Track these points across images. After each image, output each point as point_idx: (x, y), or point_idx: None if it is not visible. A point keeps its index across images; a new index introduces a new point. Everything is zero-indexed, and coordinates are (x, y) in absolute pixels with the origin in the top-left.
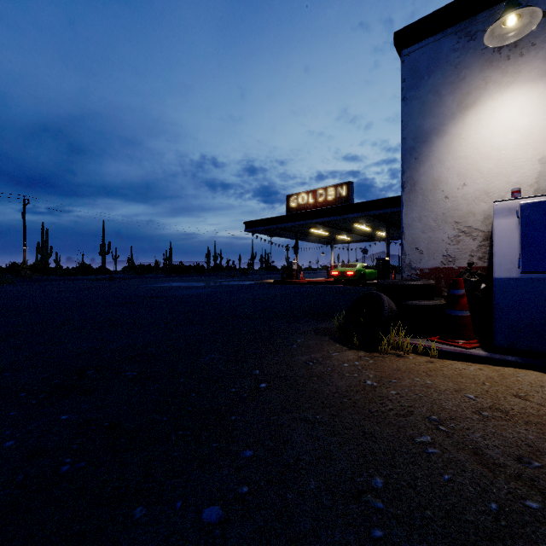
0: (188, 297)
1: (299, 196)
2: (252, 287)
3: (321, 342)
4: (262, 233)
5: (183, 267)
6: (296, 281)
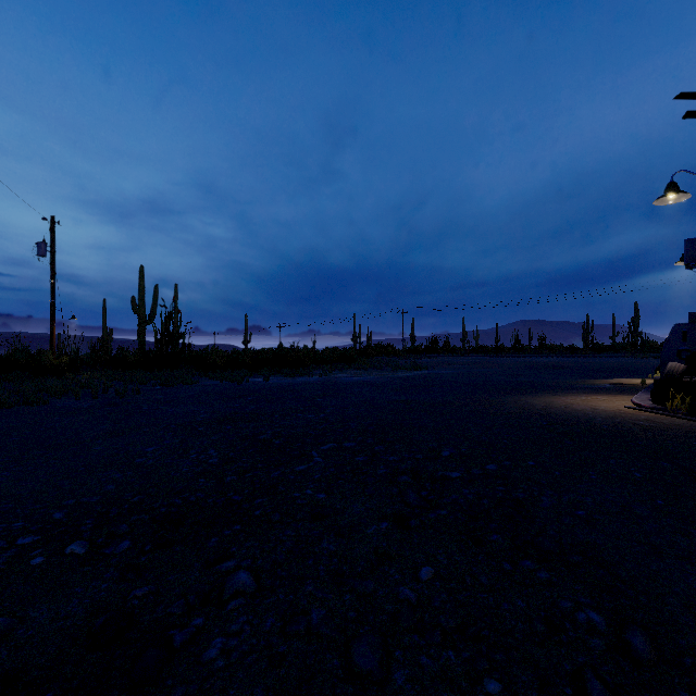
0: None
1: None
2: None
3: None
4: None
5: None
6: None
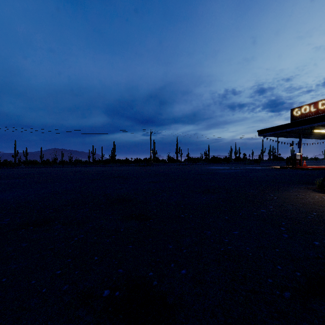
0: (227, 173)
1: (301, 108)
2: (264, 169)
3: (306, 191)
4: (270, 136)
5: (217, 159)
6: (299, 167)
